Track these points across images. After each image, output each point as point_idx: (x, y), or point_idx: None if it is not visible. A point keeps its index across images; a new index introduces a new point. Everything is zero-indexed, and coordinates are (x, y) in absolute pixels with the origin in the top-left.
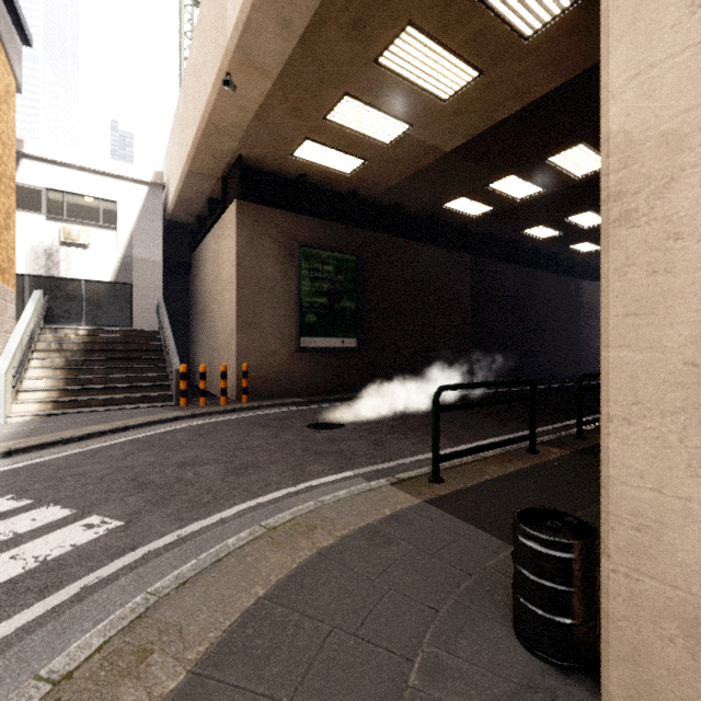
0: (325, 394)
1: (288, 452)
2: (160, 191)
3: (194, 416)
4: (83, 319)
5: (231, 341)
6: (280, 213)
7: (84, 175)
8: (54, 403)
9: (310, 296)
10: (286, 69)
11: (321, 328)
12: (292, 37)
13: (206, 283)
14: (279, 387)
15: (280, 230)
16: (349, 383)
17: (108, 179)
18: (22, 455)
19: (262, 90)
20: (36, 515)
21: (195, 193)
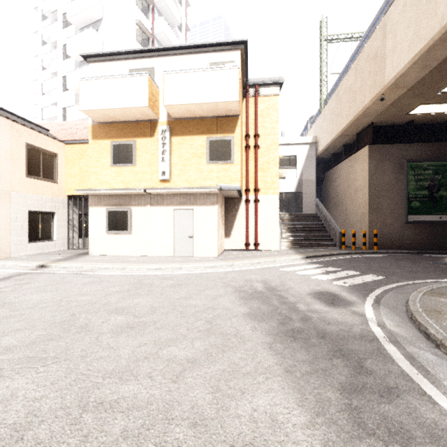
0: (427, 250)
1: (432, 270)
2: (314, 145)
3: (355, 253)
4: (283, 209)
5: (364, 218)
6: (394, 146)
7: (284, 147)
8: (291, 244)
9: (414, 190)
10: (418, 82)
11: (423, 209)
12: (428, 70)
13: (339, 188)
14: (393, 243)
15: (394, 155)
16: (445, 244)
17: (293, 146)
18: (309, 258)
19: (399, 94)
20: (349, 272)
21: (337, 144)
